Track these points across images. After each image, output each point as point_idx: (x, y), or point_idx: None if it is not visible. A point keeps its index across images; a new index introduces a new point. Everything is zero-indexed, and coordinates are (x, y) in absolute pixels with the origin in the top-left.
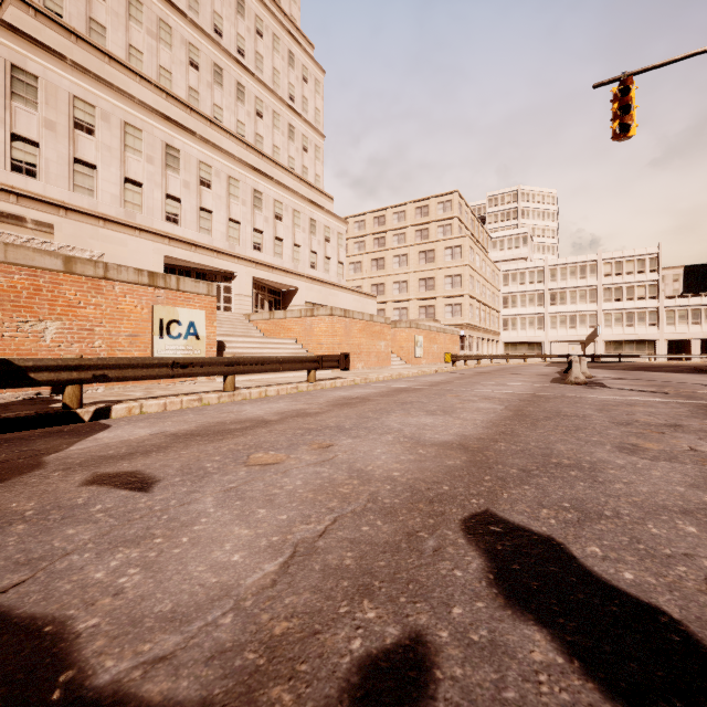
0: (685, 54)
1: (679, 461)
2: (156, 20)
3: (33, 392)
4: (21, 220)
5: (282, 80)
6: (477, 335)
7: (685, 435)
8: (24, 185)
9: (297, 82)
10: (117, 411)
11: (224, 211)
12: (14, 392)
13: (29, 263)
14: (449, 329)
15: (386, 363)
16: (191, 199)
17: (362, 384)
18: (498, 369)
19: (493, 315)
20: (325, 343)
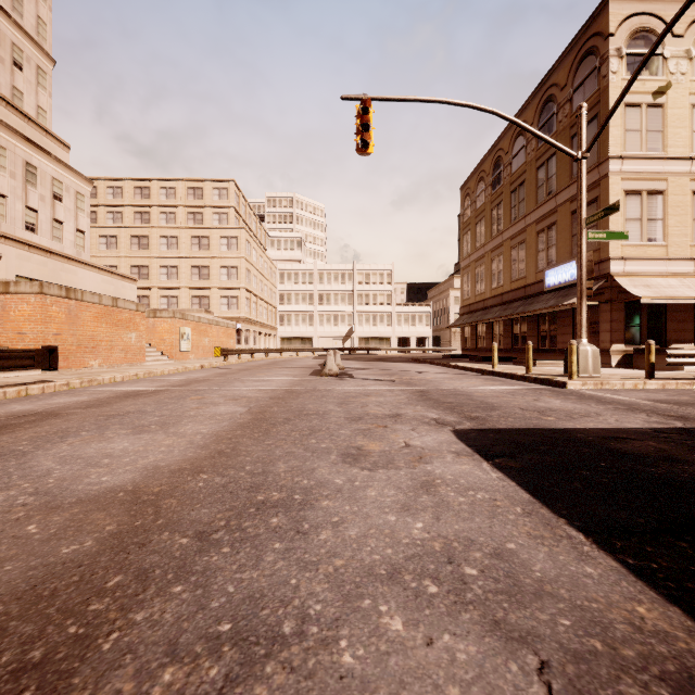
0: (406, 97)
1: (395, 465)
2: None
3: None
4: None
5: None
6: (255, 329)
7: (403, 427)
8: None
9: None
10: None
11: None
12: None
13: None
14: (223, 322)
15: (138, 359)
16: None
17: (77, 390)
18: (270, 363)
19: (270, 310)
20: (30, 332)
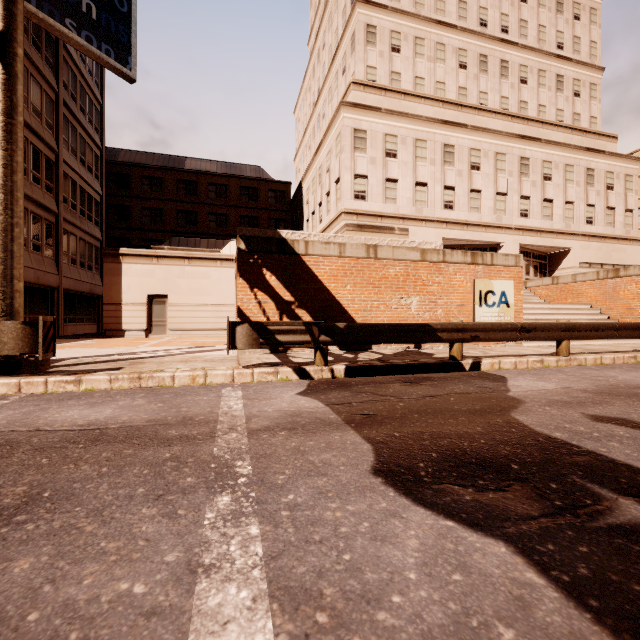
0: None
1: None
2: (433, 46)
3: (405, 346)
4: (392, 229)
5: (548, 33)
6: None
7: None
8: (360, 206)
9: (566, 25)
10: (484, 365)
11: (491, 187)
12: (396, 346)
13: (403, 258)
14: None
15: None
16: (463, 184)
17: None
18: None
19: None
20: (638, 307)
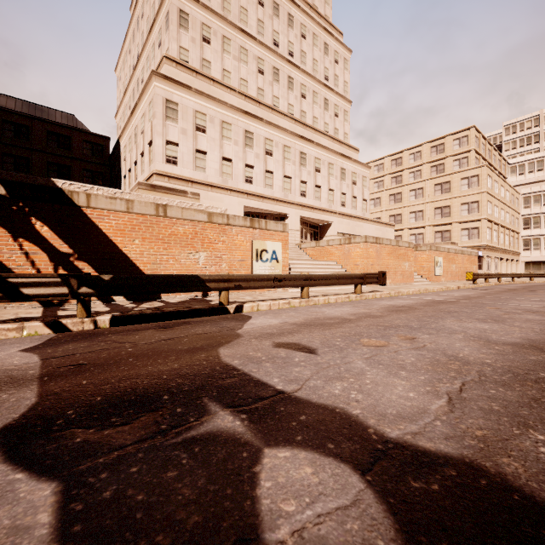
0: None
1: None
2: (238, 48)
3: (194, 295)
4: (185, 193)
5: (319, 66)
6: (495, 255)
7: None
8: (172, 170)
9: (330, 65)
10: (246, 308)
11: (281, 171)
12: (186, 295)
13: (192, 218)
14: (466, 251)
15: (409, 280)
16: (260, 165)
17: (399, 297)
18: (524, 287)
19: (512, 236)
20: (360, 264)
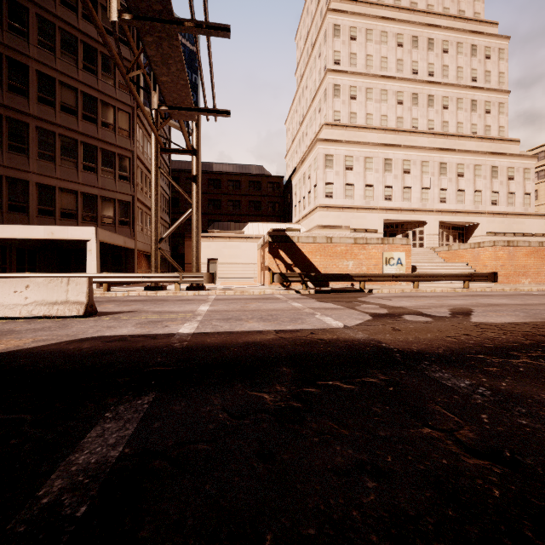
0: None
1: None
2: (379, 92)
3: (346, 285)
4: (341, 227)
5: (464, 71)
6: None
7: None
8: (329, 202)
9: (479, 64)
10: (374, 291)
11: (418, 184)
12: (341, 285)
13: (345, 242)
14: None
15: None
16: (398, 184)
17: (505, 291)
18: None
19: None
20: (488, 265)
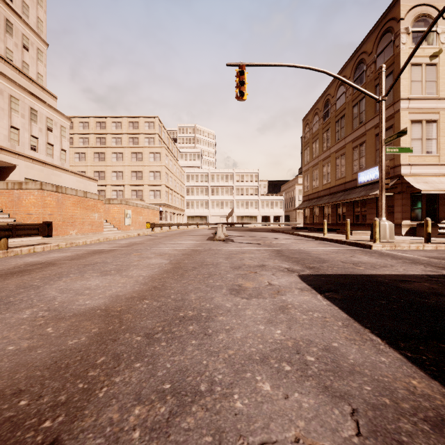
0: (267, 63)
1: (263, 296)
2: None
3: None
4: None
5: None
6: (171, 211)
7: (266, 273)
8: None
9: None
10: None
11: None
12: None
13: None
14: (151, 206)
15: (99, 230)
16: None
17: (64, 249)
18: (181, 232)
19: (180, 199)
20: (34, 213)
